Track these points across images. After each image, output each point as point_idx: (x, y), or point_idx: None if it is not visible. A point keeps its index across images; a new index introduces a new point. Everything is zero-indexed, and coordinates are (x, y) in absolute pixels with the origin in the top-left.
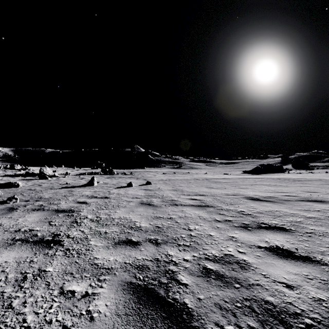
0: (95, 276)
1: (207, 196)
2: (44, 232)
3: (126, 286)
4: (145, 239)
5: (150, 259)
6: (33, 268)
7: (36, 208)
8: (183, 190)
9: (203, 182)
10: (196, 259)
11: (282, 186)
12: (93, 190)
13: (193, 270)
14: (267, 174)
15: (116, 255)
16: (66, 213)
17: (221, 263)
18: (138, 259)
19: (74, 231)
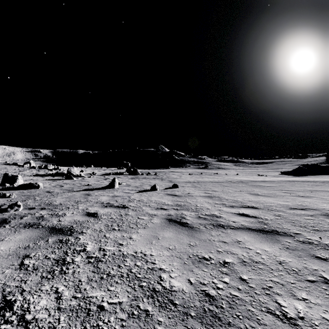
0: None
1: (261, 210)
2: None
3: None
4: None
5: None
6: None
7: (30, 223)
8: (220, 197)
9: (240, 186)
10: None
11: None
12: (112, 195)
13: None
14: (313, 175)
15: None
16: (61, 235)
17: None
18: None
19: (44, 294)
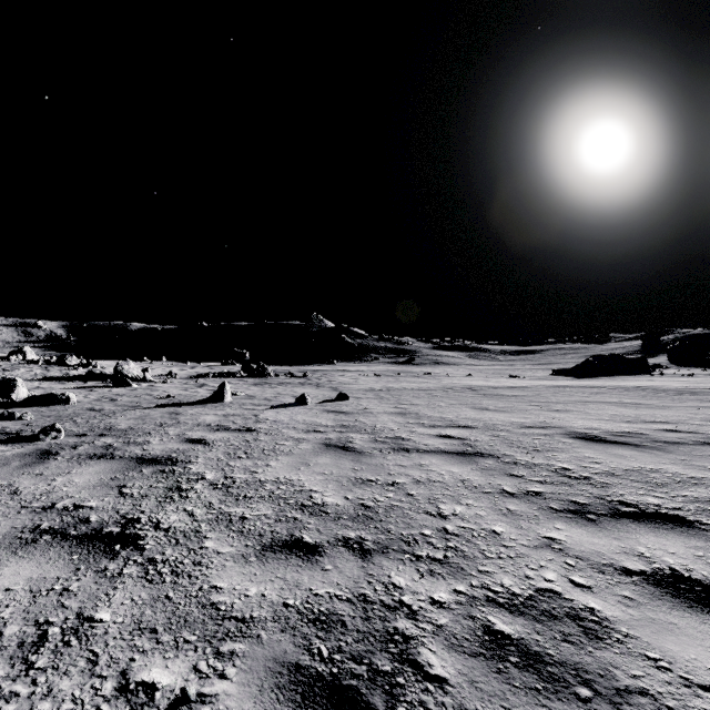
0: (209, 641)
1: (476, 430)
2: (105, 512)
3: (285, 676)
4: (334, 538)
5: (348, 596)
6: (65, 611)
7: (96, 454)
8: (420, 414)
9: (464, 396)
10: (463, 602)
11: (652, 406)
12: (223, 413)
13: (458, 634)
14: (609, 376)
15: (264, 581)
16: (159, 465)
17: (530, 616)
18: (316, 596)
19: (171, 512)
